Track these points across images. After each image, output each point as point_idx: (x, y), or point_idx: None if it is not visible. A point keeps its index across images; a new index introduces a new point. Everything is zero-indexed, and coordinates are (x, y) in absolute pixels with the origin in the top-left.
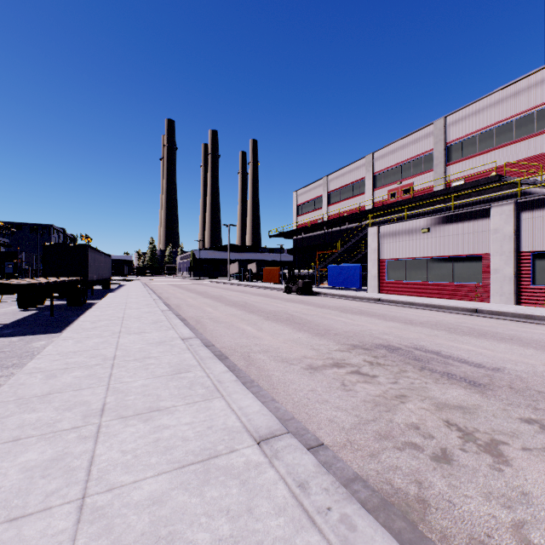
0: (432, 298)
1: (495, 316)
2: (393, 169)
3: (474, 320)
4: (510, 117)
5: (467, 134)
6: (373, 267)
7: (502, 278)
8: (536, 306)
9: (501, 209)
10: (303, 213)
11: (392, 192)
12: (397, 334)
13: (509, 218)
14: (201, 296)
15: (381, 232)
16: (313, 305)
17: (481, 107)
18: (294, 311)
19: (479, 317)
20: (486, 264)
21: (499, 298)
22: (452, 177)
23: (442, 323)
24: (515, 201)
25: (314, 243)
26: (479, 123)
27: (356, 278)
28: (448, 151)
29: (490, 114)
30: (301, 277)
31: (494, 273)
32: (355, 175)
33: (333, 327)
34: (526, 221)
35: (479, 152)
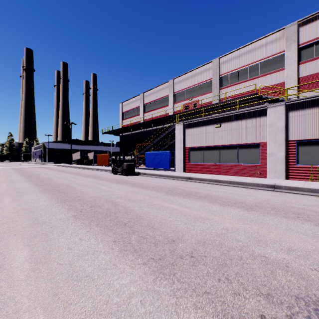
0: (225, 175)
1: (295, 191)
2: (187, 90)
3: (289, 197)
4: (257, 60)
5: (232, 70)
6: (179, 153)
7: (276, 160)
8: (300, 180)
9: (275, 109)
10: (127, 118)
11: (186, 105)
12: (273, 239)
13: (281, 116)
14: (25, 180)
15: (185, 128)
16: (137, 185)
17: (241, 53)
18: (118, 196)
19: (283, 192)
20: (263, 150)
21: (274, 174)
22: (223, 97)
23: (274, 204)
24: (285, 103)
25: (134, 139)
26: (239, 63)
27: (166, 161)
28: (220, 80)
29: (246, 58)
30: (125, 160)
31: (270, 156)
32: (162, 93)
33: (175, 229)
34: (293, 118)
35: (240, 82)
